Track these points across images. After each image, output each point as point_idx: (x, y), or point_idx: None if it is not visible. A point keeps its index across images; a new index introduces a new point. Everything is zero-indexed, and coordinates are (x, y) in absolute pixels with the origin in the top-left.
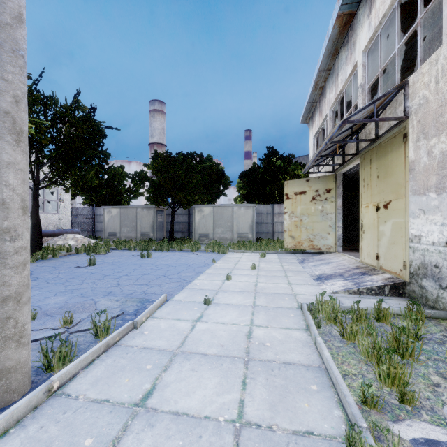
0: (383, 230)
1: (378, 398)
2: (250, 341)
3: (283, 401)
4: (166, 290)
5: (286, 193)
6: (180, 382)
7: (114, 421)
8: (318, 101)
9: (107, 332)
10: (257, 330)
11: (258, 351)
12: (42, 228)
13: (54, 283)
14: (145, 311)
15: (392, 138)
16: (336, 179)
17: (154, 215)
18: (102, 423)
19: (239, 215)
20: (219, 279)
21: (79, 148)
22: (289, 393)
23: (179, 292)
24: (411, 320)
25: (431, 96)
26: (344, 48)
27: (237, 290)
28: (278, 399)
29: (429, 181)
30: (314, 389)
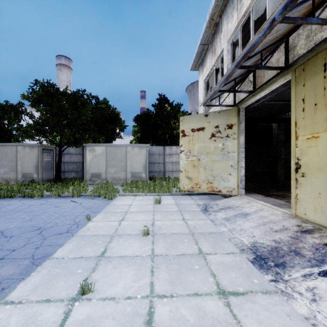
0: None
1: None
2: None
3: None
4: None
5: (182, 129)
6: None
7: None
8: (211, 42)
9: None
10: None
11: None
12: None
13: None
14: None
15: None
16: (238, 113)
17: (39, 154)
18: None
19: (133, 155)
20: (65, 293)
21: None
22: None
23: None
24: None
25: None
26: None
27: None
28: None
29: None
30: None
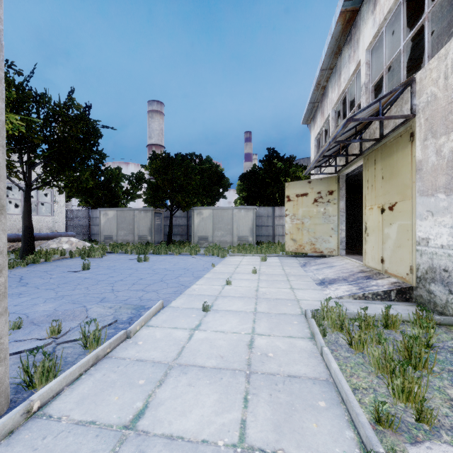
0: (388, 232)
1: (393, 417)
2: (252, 351)
3: (289, 420)
4: (163, 295)
5: (288, 195)
6: (175, 399)
7: (99, 447)
8: (320, 101)
9: (98, 342)
10: (259, 339)
11: (260, 363)
12: (36, 231)
13: (44, 289)
14: (140, 319)
15: (397, 137)
16: (338, 180)
17: (152, 218)
18: (86, 450)
19: (240, 218)
20: (219, 284)
21: (73, 148)
22: (295, 411)
23: (177, 298)
24: (420, 327)
25: (440, 93)
26: (347, 46)
27: (238, 295)
28: (283, 419)
29: (437, 181)
30: (322, 406)
